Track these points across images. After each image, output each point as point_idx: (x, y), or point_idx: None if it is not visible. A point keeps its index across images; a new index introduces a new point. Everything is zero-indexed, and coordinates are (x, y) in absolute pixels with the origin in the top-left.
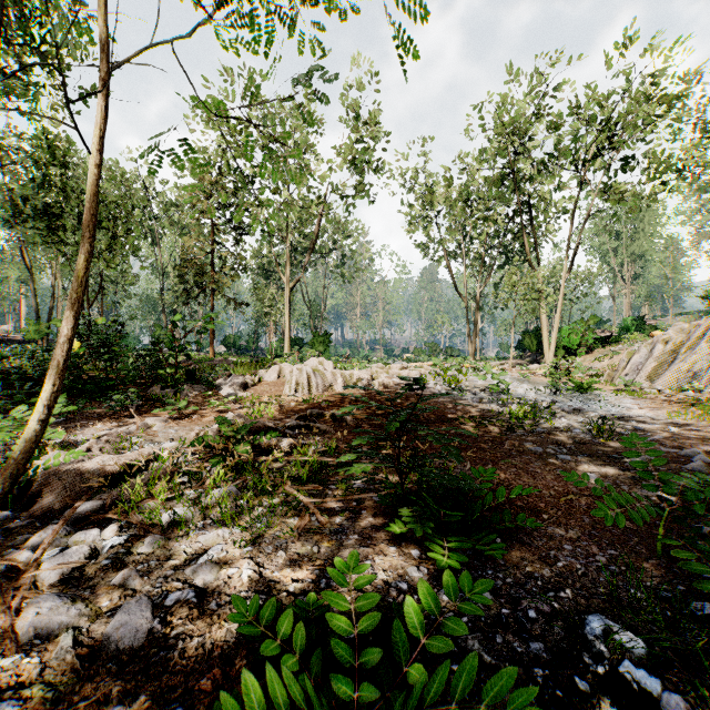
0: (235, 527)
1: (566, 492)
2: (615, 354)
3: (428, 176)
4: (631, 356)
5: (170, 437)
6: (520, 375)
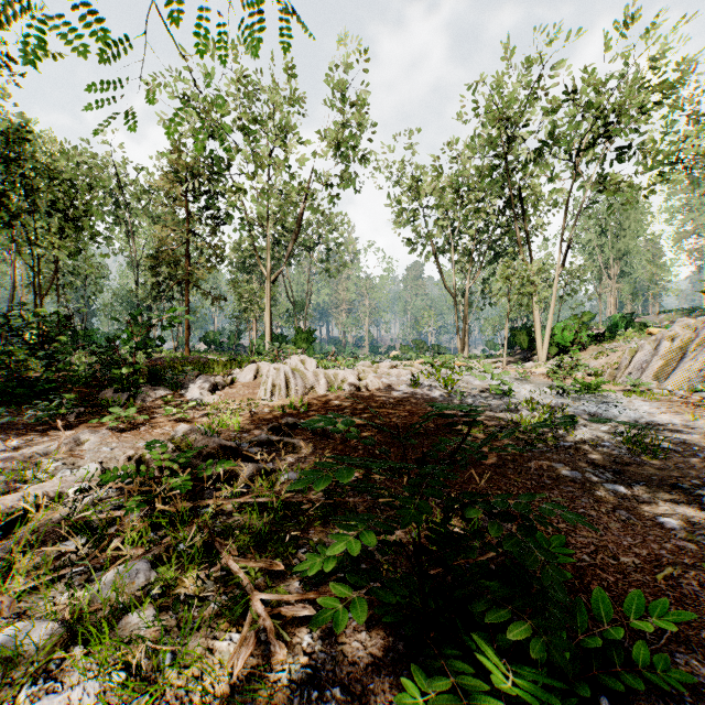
0: (115, 671)
1: (654, 558)
2: (612, 351)
3: (417, 166)
4: (634, 354)
5: (99, 459)
6: (519, 374)
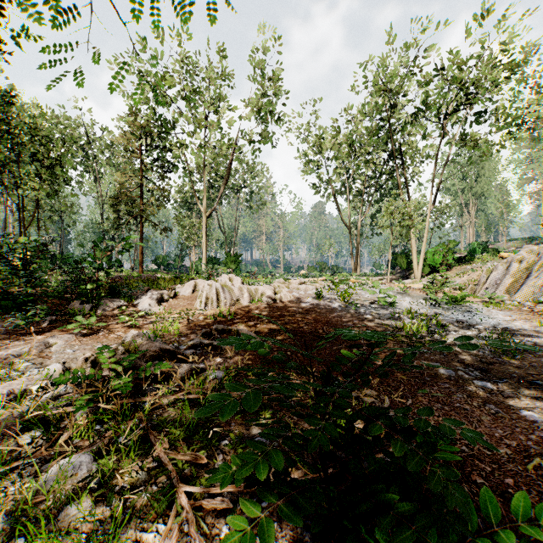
0: None
1: (522, 448)
2: (472, 271)
3: (320, 127)
4: (490, 273)
5: (62, 360)
6: (400, 289)
